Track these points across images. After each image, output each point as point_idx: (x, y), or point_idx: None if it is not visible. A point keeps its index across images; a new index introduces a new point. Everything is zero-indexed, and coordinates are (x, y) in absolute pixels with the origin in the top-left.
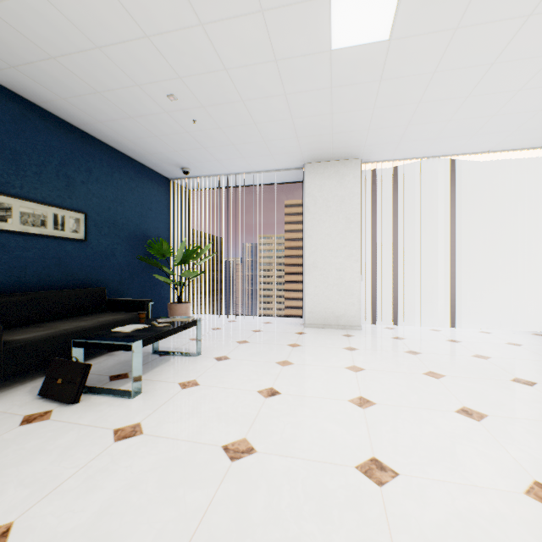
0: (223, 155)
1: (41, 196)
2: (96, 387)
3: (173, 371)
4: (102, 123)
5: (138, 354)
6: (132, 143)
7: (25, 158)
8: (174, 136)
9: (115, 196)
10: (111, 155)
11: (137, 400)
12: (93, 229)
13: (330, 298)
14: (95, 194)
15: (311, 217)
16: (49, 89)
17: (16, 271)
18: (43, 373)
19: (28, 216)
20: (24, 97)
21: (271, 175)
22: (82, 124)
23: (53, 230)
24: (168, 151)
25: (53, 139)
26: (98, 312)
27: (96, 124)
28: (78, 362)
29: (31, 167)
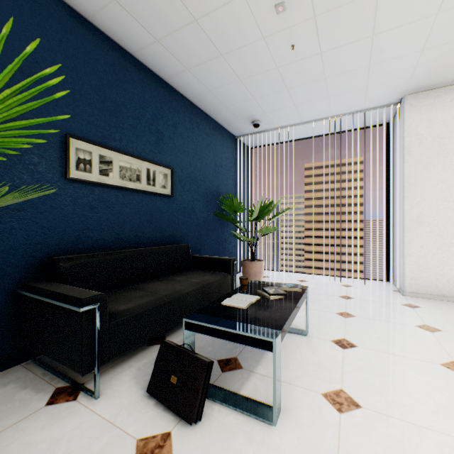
0: (304, 97)
1: (136, 150)
2: (210, 384)
3: (294, 362)
4: (190, 70)
5: (278, 354)
6: (212, 94)
7: (123, 111)
8: (260, 77)
9: (194, 152)
10: (191, 111)
11: (285, 434)
12: (177, 184)
13: (445, 262)
14: (179, 149)
15: (413, 160)
16: (146, 28)
17: (116, 227)
18: (143, 344)
19: (125, 170)
20: (122, 47)
21: (348, 120)
22: (170, 76)
23: (146, 185)
24: (245, 100)
25: (146, 92)
26: (184, 269)
27: (184, 72)
28: (196, 357)
29: (128, 120)
